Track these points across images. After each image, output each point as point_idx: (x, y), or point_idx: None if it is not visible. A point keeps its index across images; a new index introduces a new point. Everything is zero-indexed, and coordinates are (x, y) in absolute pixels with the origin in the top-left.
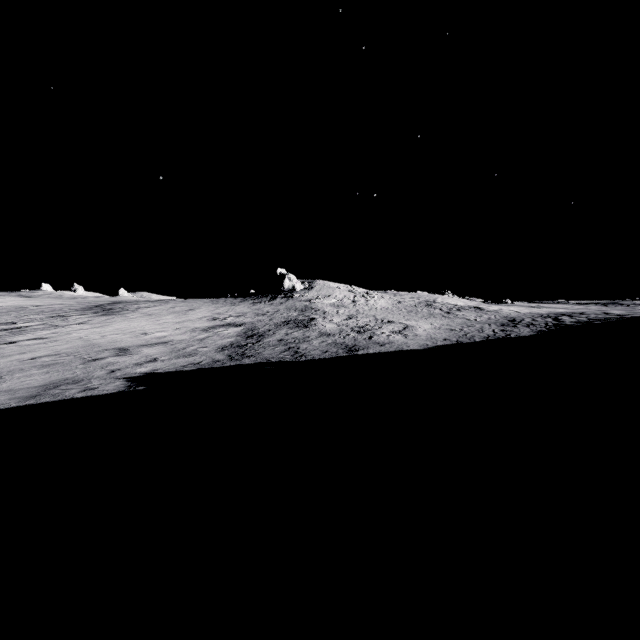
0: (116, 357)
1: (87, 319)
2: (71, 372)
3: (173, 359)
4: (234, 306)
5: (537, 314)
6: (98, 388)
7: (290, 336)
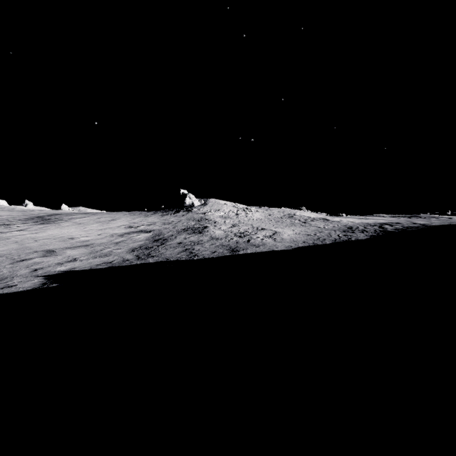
0: (42, 258)
1: (27, 227)
2: None
3: (90, 259)
4: (147, 217)
5: (367, 223)
6: (16, 285)
7: (188, 240)
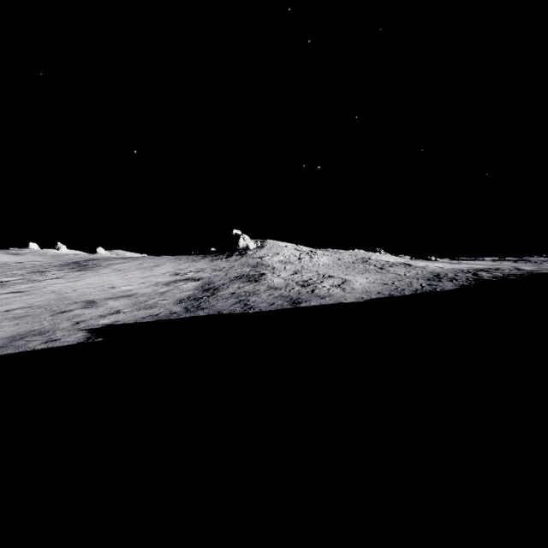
0: (83, 309)
1: (63, 274)
2: (39, 324)
3: (134, 311)
4: (195, 262)
5: (458, 270)
6: (60, 339)
7: (242, 289)
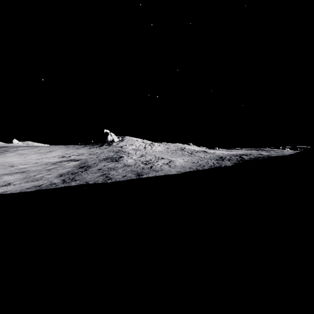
0: None
1: None
2: None
3: (23, 183)
4: (78, 149)
5: (231, 154)
6: None
7: (106, 167)
